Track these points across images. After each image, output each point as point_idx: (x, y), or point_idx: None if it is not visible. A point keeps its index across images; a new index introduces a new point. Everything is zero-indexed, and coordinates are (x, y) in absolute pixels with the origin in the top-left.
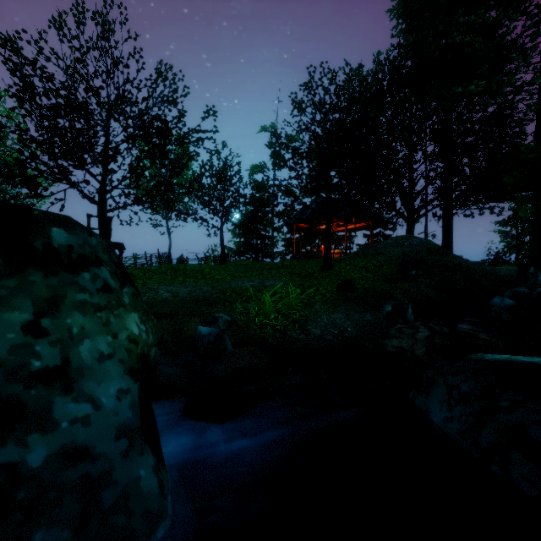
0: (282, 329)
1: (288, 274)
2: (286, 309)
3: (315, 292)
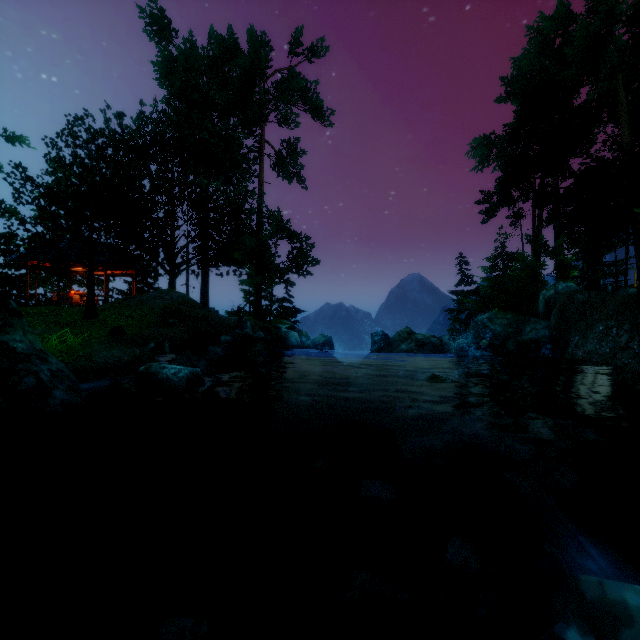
0: (72, 361)
1: (42, 323)
2: (68, 350)
3: (90, 336)
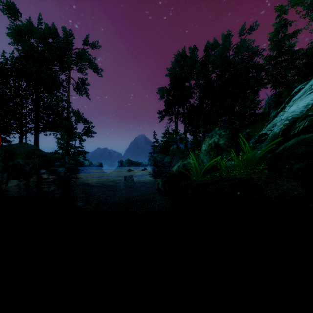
0: None
1: None
2: None
3: None
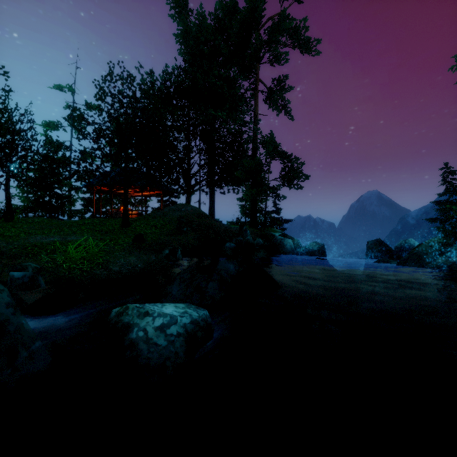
0: (89, 269)
1: (90, 230)
2: (91, 256)
3: (115, 243)
